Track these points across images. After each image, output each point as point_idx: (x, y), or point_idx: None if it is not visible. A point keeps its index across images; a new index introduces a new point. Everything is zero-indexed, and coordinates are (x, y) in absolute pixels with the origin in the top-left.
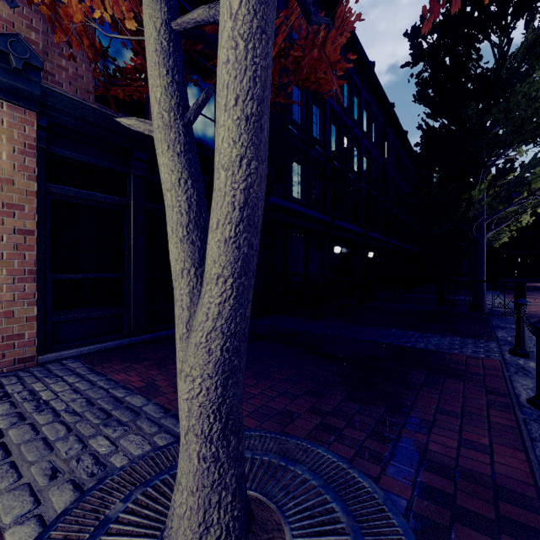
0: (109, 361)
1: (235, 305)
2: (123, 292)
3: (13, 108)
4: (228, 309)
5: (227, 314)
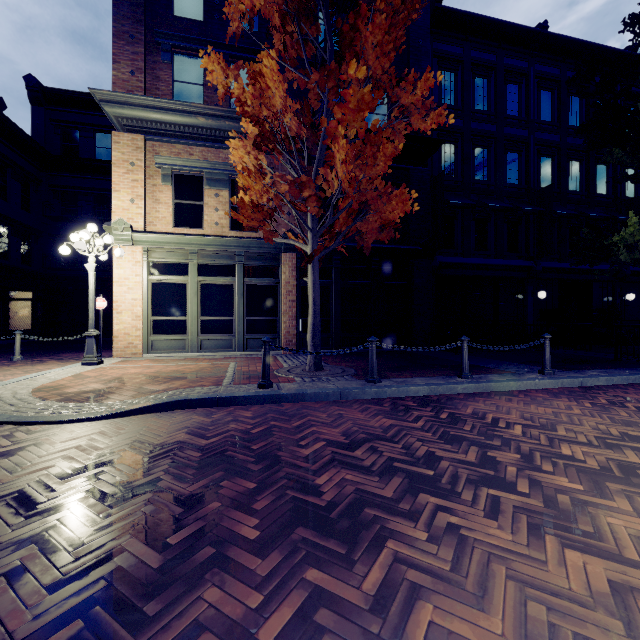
0: None
1: (314, 320)
2: (330, 327)
3: (289, 254)
4: (312, 320)
5: (312, 321)
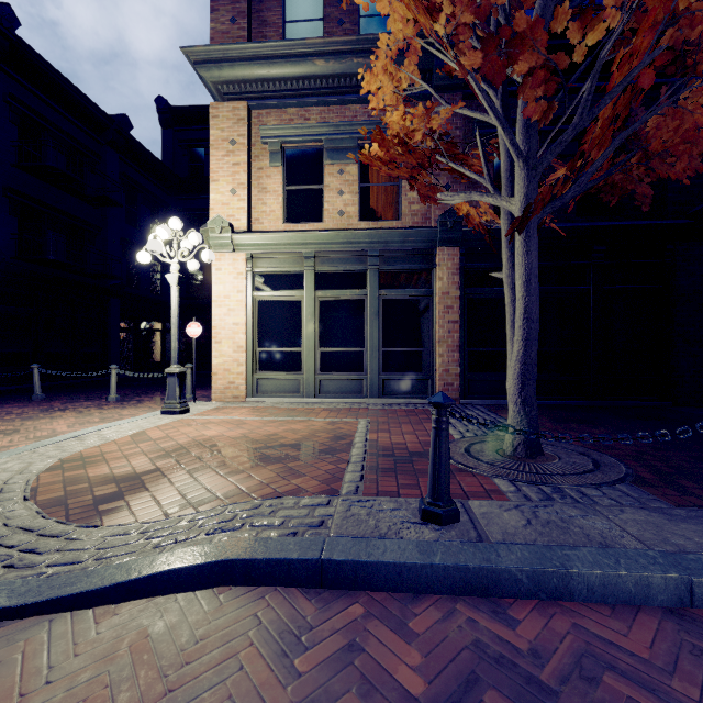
0: (501, 410)
1: (524, 352)
2: None
3: (448, 249)
4: (521, 353)
5: (521, 355)
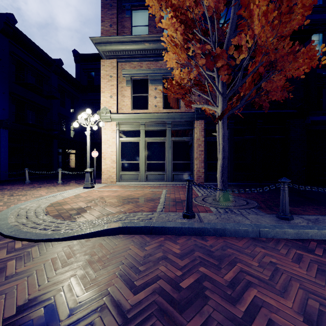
0: None
1: (222, 163)
2: None
3: (199, 121)
4: (221, 163)
5: (221, 164)
